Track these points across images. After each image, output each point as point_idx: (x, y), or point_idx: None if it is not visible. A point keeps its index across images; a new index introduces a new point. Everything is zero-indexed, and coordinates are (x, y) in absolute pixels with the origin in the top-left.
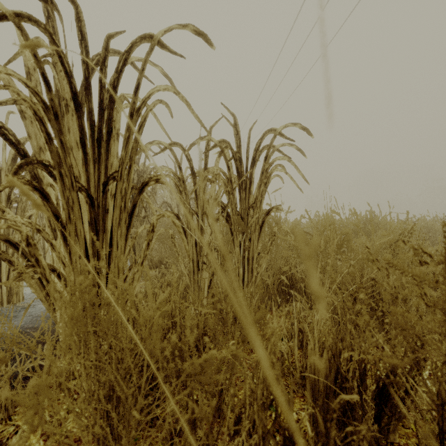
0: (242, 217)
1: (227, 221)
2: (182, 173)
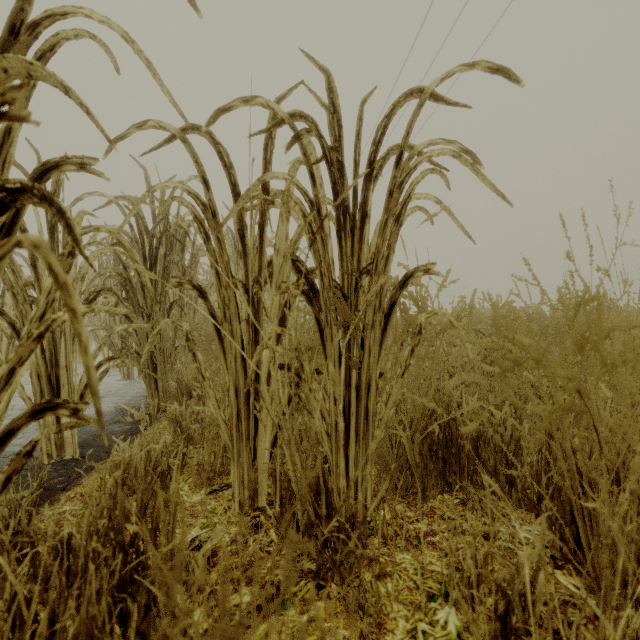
0: (344, 294)
1: (309, 300)
2: (211, 196)
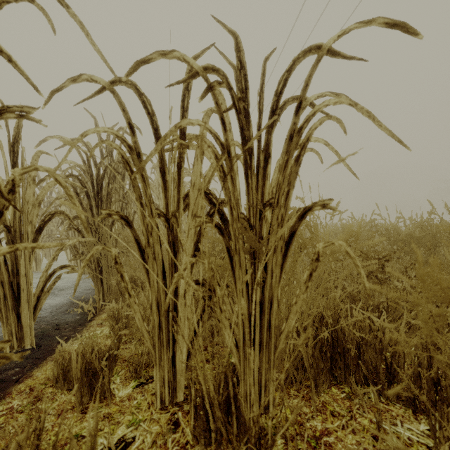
0: (250, 224)
1: (221, 232)
2: (136, 139)
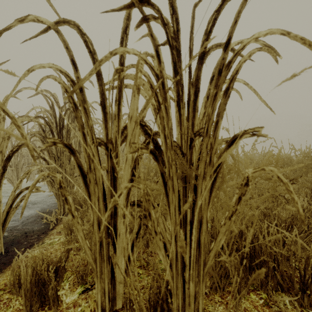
0: (182, 152)
1: (155, 159)
2: (78, 75)
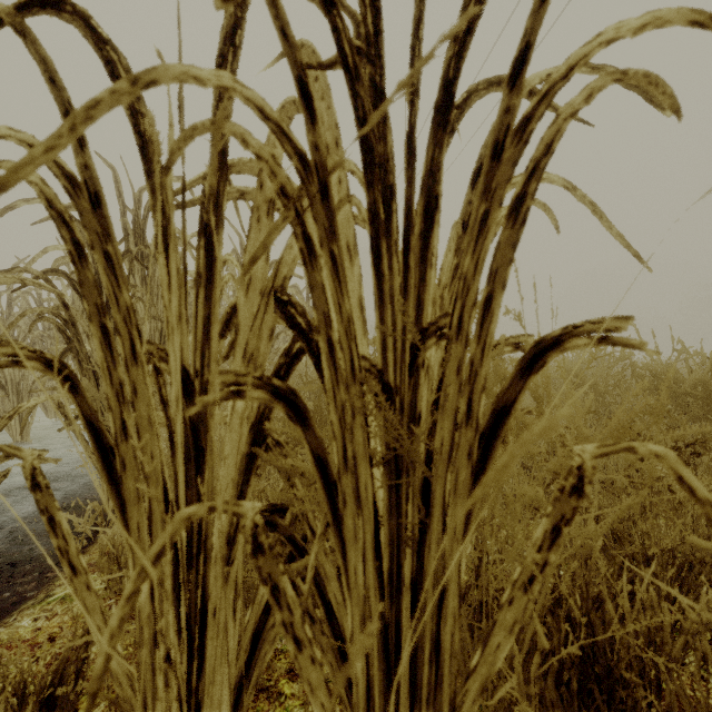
0: (386, 385)
1: (296, 417)
2: (88, 162)
